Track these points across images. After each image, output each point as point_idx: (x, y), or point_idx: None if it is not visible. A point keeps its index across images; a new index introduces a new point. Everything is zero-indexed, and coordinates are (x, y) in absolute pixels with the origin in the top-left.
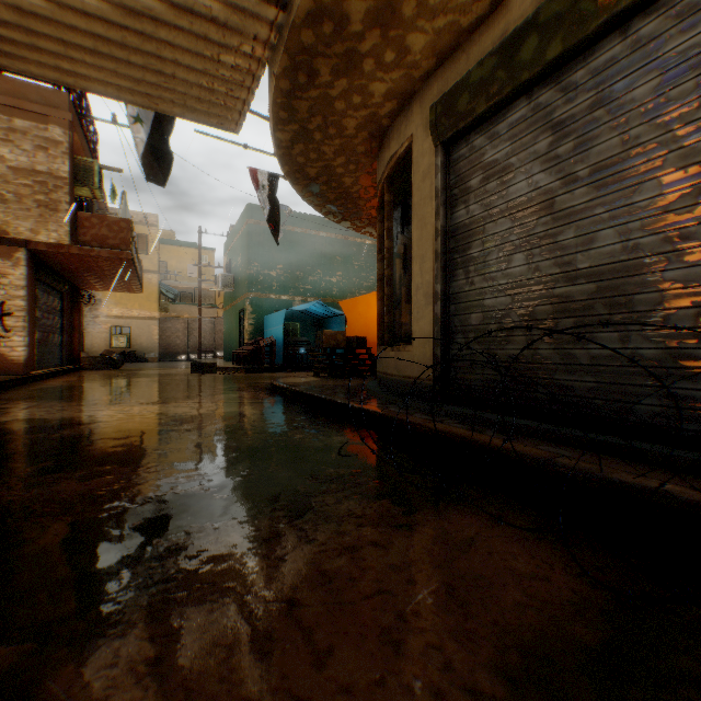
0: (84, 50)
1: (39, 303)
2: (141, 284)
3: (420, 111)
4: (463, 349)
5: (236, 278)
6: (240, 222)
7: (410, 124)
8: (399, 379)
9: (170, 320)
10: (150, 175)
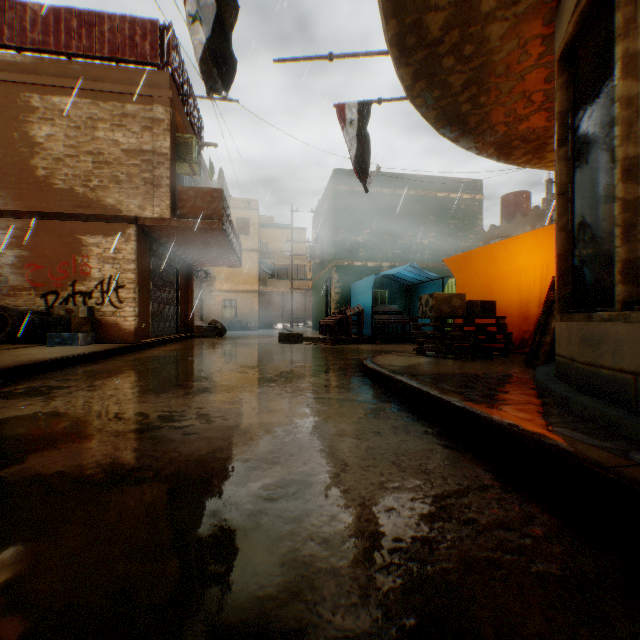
0: None
1: (153, 278)
2: (238, 258)
3: None
4: None
5: (322, 248)
6: (327, 191)
7: None
8: None
9: (268, 293)
10: (208, 87)
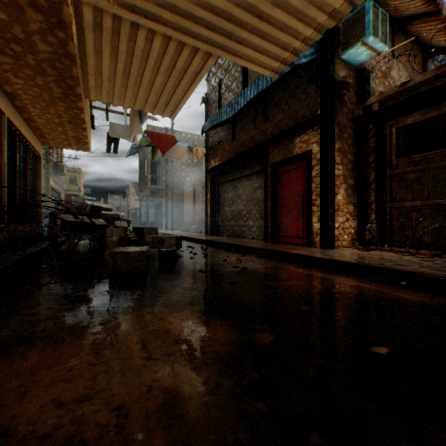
0: None
1: None
2: None
3: None
4: None
5: None
6: None
7: None
8: None
9: None
10: None
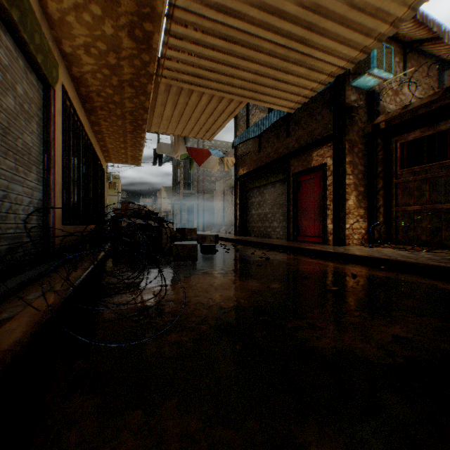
0: None
1: None
2: None
3: None
4: None
5: None
6: None
7: None
8: None
9: None
10: None
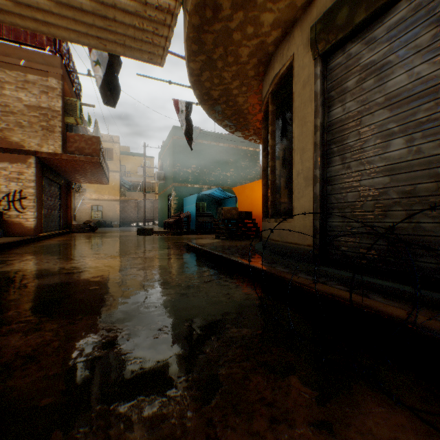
0: (50, 2)
1: (45, 191)
2: (107, 178)
3: (300, 34)
4: (340, 222)
5: (166, 174)
6: (168, 138)
7: (291, 46)
8: (282, 244)
9: (126, 201)
10: (104, 101)
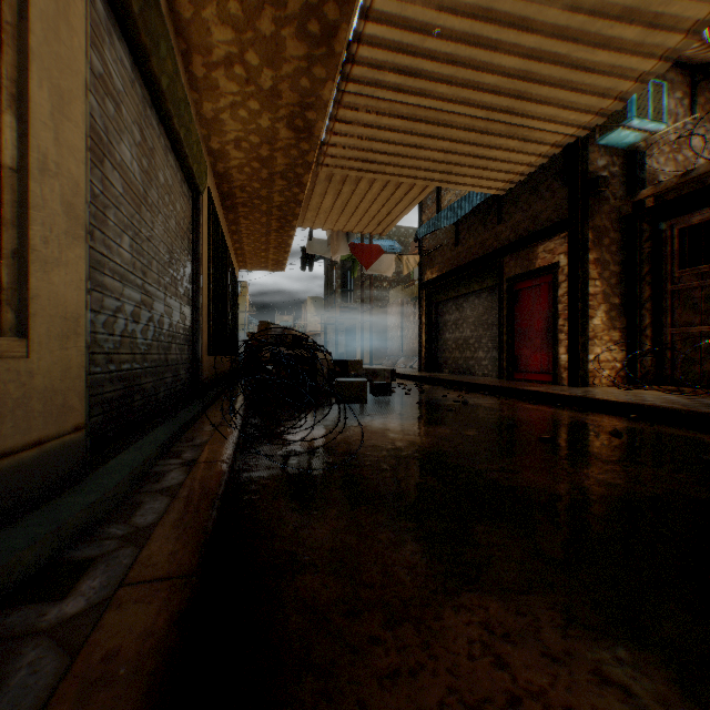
0: None
1: None
2: None
3: None
4: None
5: None
6: None
7: None
8: None
9: None
10: None
